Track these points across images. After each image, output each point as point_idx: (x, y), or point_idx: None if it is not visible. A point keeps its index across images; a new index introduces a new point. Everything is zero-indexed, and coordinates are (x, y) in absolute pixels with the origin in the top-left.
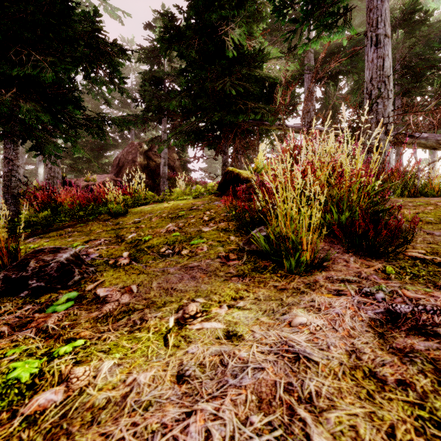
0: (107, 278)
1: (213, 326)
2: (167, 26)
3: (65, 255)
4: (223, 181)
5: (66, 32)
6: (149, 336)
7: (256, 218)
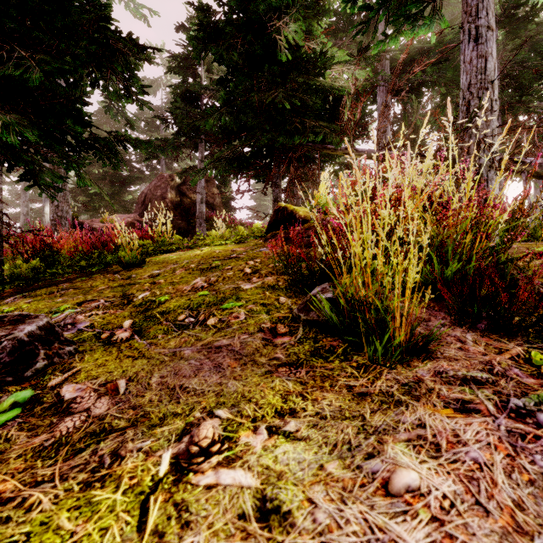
0: (85, 366)
1: (238, 480)
2: (203, 23)
3: (29, 328)
4: (273, 221)
5: (62, 21)
6: (116, 500)
7: (317, 270)
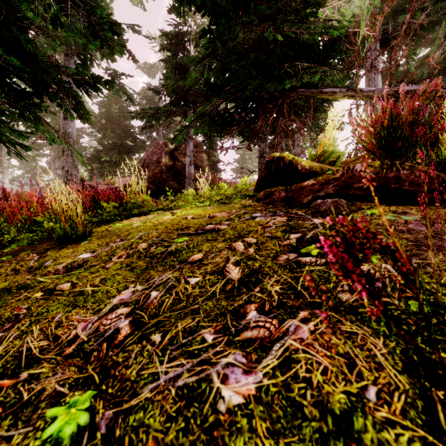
0: None
1: None
2: None
3: None
4: (265, 175)
5: None
6: None
7: None
